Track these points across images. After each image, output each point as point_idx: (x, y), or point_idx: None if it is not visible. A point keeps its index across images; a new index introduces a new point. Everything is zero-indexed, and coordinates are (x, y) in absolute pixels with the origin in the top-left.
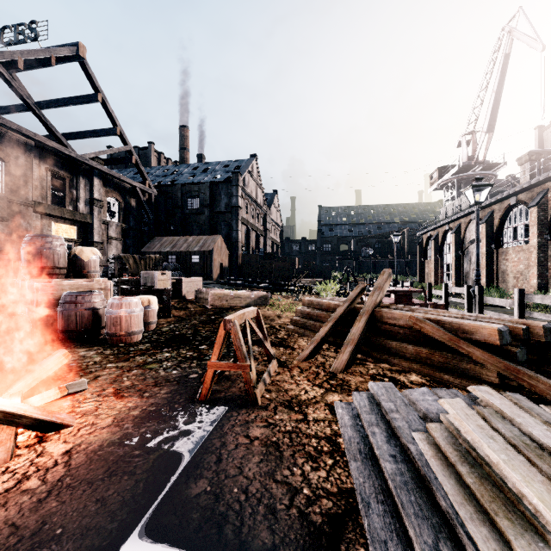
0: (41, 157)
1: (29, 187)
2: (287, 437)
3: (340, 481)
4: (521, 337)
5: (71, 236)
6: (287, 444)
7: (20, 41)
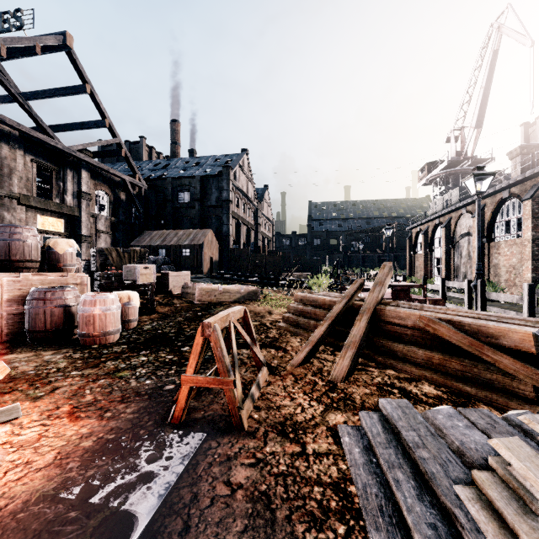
0: (26, 148)
1: (13, 178)
2: (281, 484)
3: None
4: None
5: (57, 229)
6: (280, 497)
7: (5, 30)
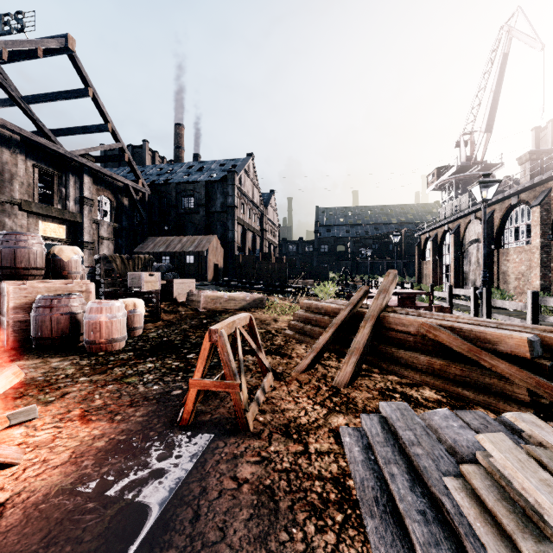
0: (28, 153)
1: (15, 184)
2: (285, 479)
3: (354, 551)
4: (552, 347)
5: (59, 235)
6: (283, 490)
7: (5, 32)
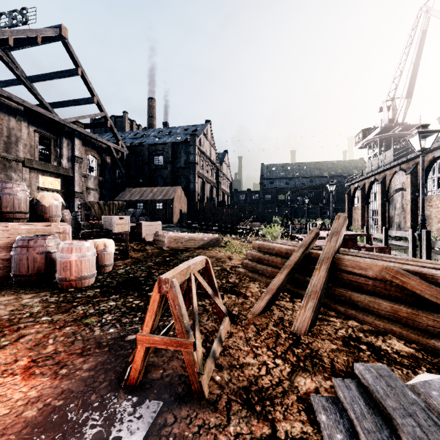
0: (30, 120)
1: (19, 145)
2: None
3: None
4: None
5: (55, 187)
6: None
7: (13, 25)
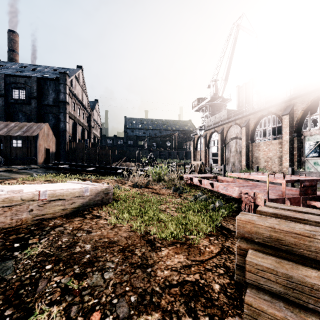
0: None
1: None
2: None
3: None
4: None
5: None
6: None
7: None
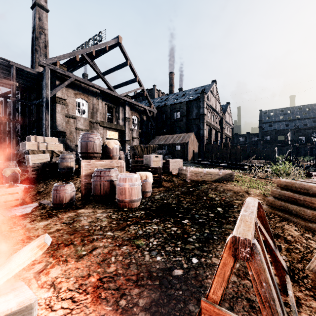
0: (103, 98)
1: (98, 114)
2: None
3: None
4: None
5: (115, 137)
6: None
7: (95, 44)
